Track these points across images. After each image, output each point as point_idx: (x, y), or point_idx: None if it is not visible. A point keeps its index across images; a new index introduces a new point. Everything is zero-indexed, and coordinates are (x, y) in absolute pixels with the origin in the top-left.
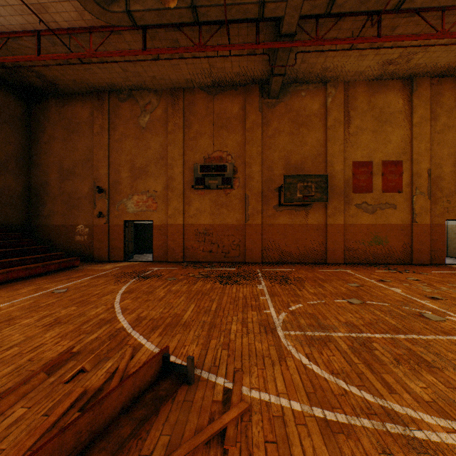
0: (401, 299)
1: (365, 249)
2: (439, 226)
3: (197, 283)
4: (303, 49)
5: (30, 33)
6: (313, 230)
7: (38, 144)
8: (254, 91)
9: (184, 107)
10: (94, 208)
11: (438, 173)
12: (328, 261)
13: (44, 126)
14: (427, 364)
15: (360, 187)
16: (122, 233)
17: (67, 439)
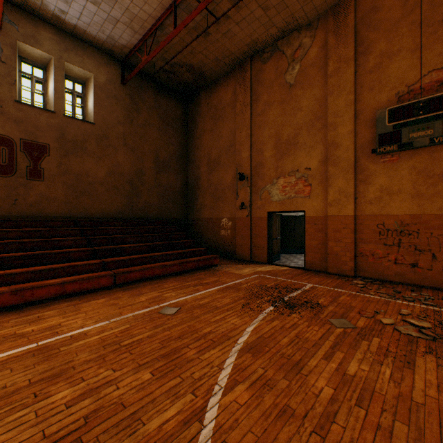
0: None
1: None
2: None
3: (415, 365)
4: None
5: (169, 11)
6: None
7: (193, 141)
8: None
9: (356, 25)
10: (236, 199)
11: None
12: None
13: (196, 122)
14: None
15: None
16: (264, 228)
17: None
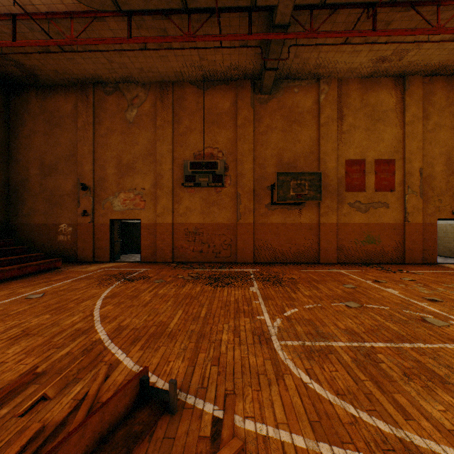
0: (400, 302)
1: (358, 248)
2: (430, 225)
3: (185, 286)
4: (297, 43)
5: (5, 17)
6: (306, 229)
7: (18, 139)
8: (245, 86)
9: (174, 102)
10: (78, 206)
11: (430, 172)
12: (321, 260)
13: (24, 119)
14: (440, 379)
15: (353, 186)
16: (108, 232)
17: None
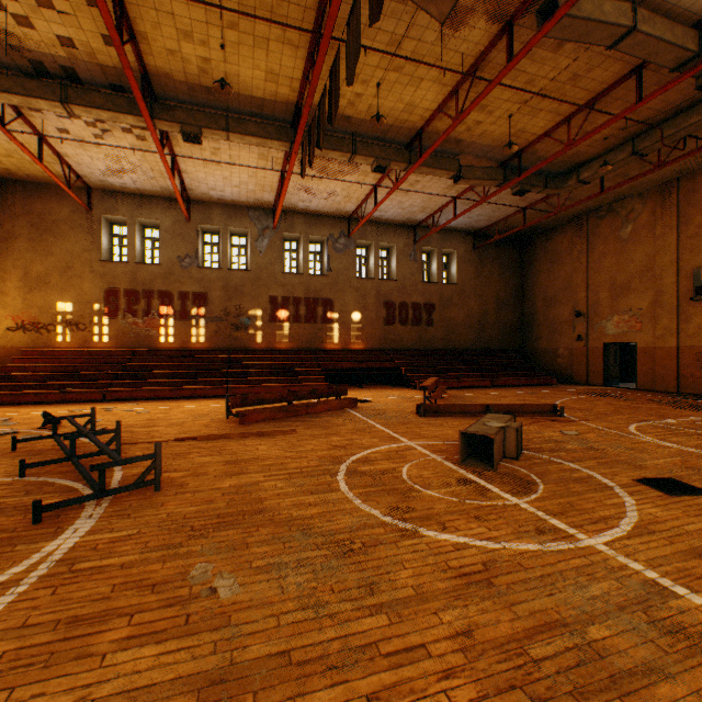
0: None
1: None
2: None
3: (645, 404)
4: None
5: (518, 212)
6: None
7: (527, 280)
8: None
9: (678, 201)
10: (572, 332)
11: None
12: None
13: (532, 263)
14: None
15: None
16: (599, 356)
17: (512, 406)
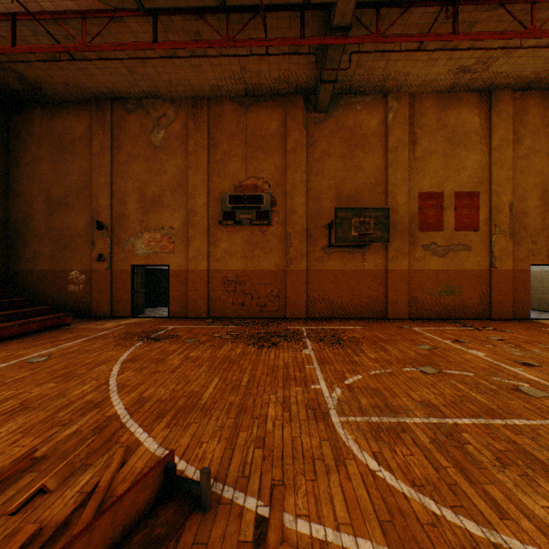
0: (487, 366)
1: (434, 300)
2: (523, 272)
3: (223, 347)
4: (360, 49)
5: (2, 17)
6: (371, 277)
7: (19, 167)
8: (297, 103)
9: (209, 122)
10: (92, 249)
11: (522, 207)
12: (389, 315)
13: (26, 143)
14: (542, 466)
15: (428, 224)
16: (129, 281)
17: None
